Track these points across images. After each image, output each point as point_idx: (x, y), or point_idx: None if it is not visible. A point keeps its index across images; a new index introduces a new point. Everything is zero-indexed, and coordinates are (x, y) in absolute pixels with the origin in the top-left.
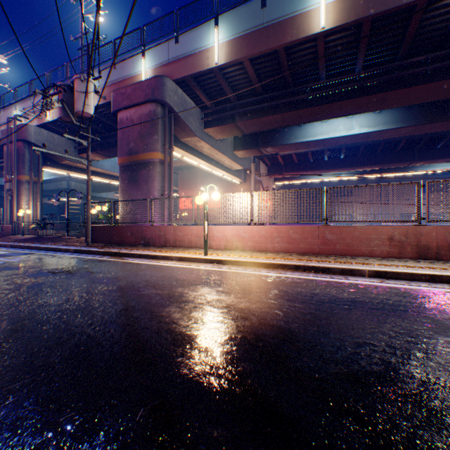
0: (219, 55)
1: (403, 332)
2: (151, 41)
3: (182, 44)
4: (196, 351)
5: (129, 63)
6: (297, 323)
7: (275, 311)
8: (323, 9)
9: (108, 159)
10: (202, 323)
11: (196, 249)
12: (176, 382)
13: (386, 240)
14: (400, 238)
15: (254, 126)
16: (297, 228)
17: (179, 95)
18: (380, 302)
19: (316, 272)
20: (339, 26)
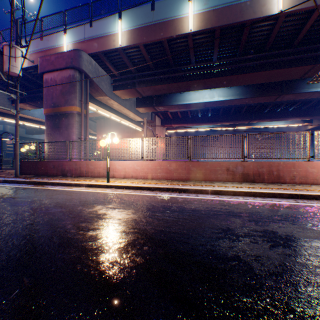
0: (122, 40)
1: (213, 227)
2: (71, 23)
3: (95, 28)
4: (74, 249)
5: (53, 37)
6: (152, 226)
7: (141, 219)
8: (191, 18)
9: (38, 109)
10: (86, 230)
11: (103, 178)
12: (50, 270)
13: (225, 170)
14: (233, 169)
15: (149, 92)
16: (172, 163)
17: (93, 65)
18: (209, 210)
19: (180, 192)
20: (201, 30)
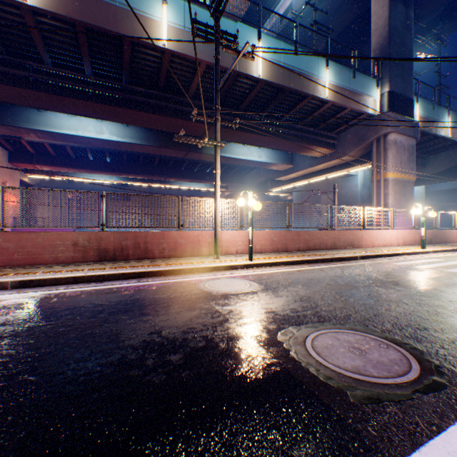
0: None
1: None
2: None
3: None
4: None
5: None
6: None
7: None
8: None
9: None
10: None
11: None
12: None
13: (72, 245)
14: (85, 243)
15: None
16: None
17: None
18: None
19: None
20: (49, 11)
